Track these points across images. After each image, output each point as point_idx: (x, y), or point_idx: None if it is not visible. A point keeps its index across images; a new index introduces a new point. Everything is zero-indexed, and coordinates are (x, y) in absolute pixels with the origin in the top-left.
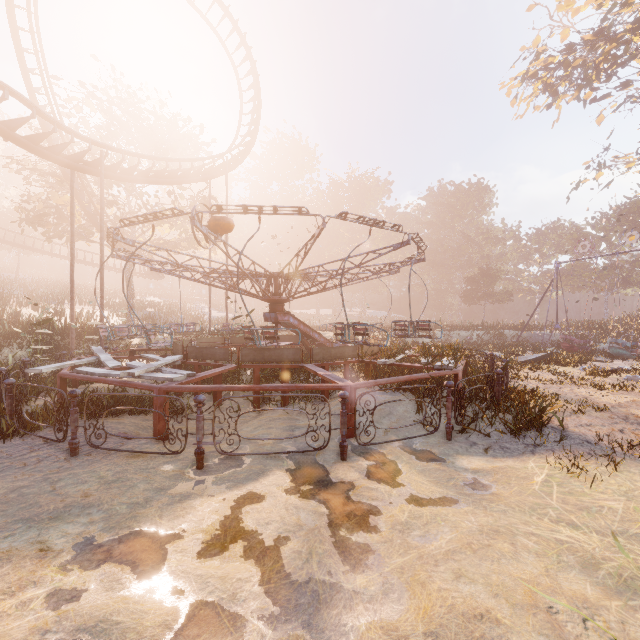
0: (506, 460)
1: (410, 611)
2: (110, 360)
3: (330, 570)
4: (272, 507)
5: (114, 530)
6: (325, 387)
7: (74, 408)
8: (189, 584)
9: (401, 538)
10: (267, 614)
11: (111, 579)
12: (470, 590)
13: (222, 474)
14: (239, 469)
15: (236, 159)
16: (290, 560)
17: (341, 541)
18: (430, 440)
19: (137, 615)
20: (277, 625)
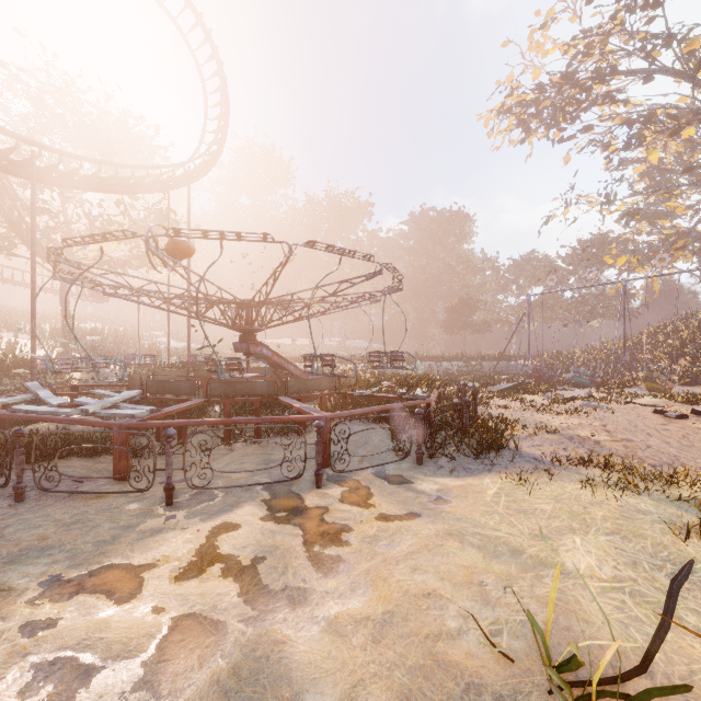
0: (467, 479)
1: (373, 600)
2: (52, 397)
3: (304, 579)
4: (248, 533)
5: (82, 566)
6: (301, 418)
7: (20, 449)
8: (169, 603)
9: (369, 548)
10: (247, 617)
11: (87, 607)
12: (422, 578)
13: (194, 508)
14: (212, 503)
15: (200, 169)
16: (267, 575)
17: (315, 555)
18: (402, 466)
19: (120, 631)
20: (256, 624)
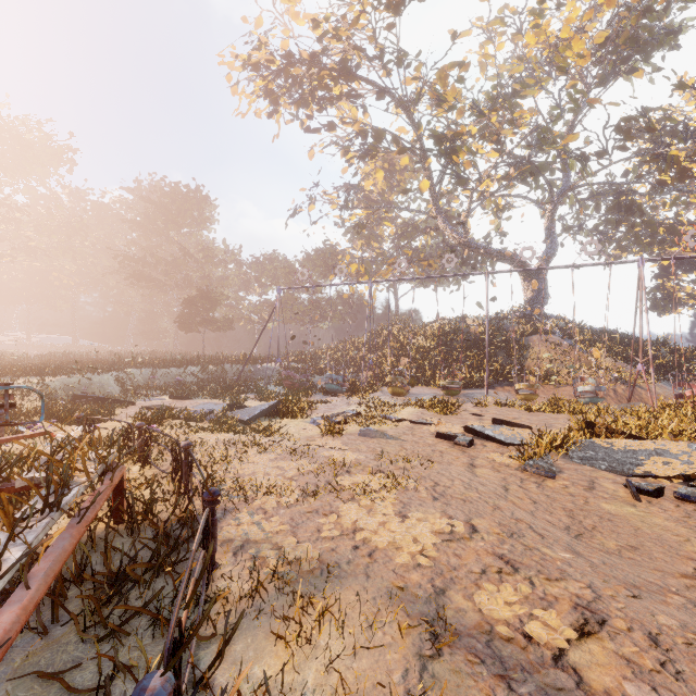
0: None
1: None
2: None
3: None
4: None
5: None
6: None
7: None
8: None
9: None
10: None
11: None
12: None
13: None
14: None
15: None
16: None
17: None
18: None
19: None
20: None
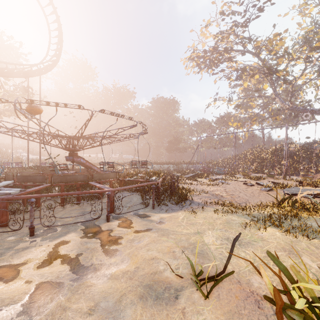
0: (172, 213)
1: (130, 264)
2: None
3: (101, 260)
4: (74, 244)
5: None
6: (100, 191)
7: None
8: (34, 278)
9: (130, 244)
10: (74, 279)
11: None
12: (151, 253)
13: (46, 236)
14: (55, 233)
15: (46, 68)
16: (83, 260)
17: (106, 250)
18: (146, 210)
19: (8, 294)
20: (78, 281)
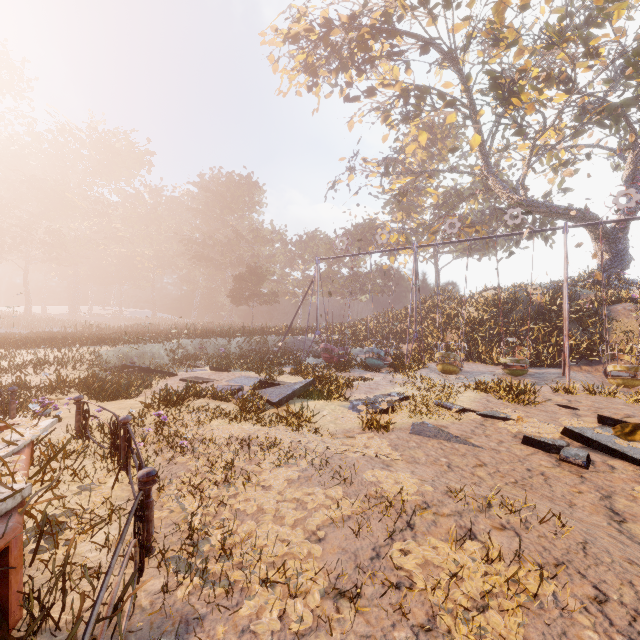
0: None
1: None
2: None
3: None
4: None
5: None
6: None
7: None
8: None
9: None
10: None
11: None
12: None
13: None
14: None
15: None
16: None
17: None
18: None
19: None
20: None
